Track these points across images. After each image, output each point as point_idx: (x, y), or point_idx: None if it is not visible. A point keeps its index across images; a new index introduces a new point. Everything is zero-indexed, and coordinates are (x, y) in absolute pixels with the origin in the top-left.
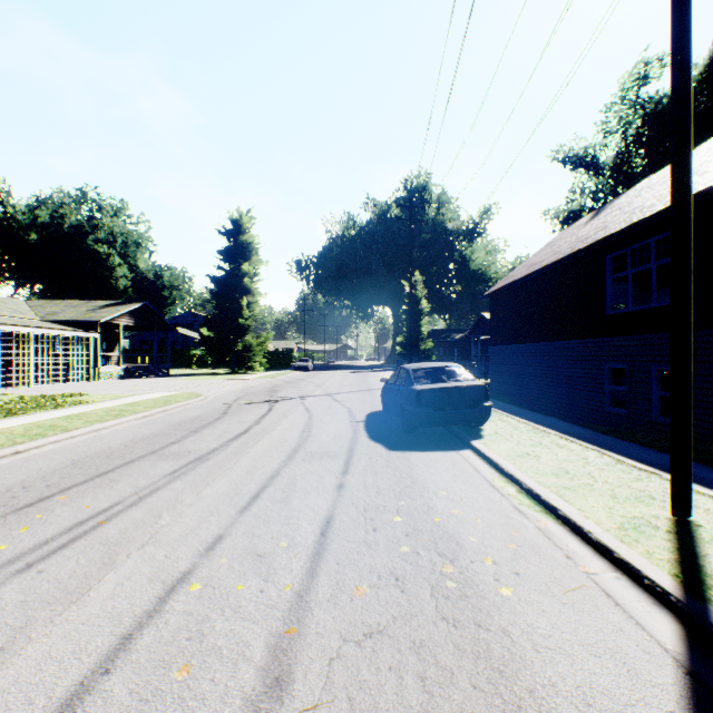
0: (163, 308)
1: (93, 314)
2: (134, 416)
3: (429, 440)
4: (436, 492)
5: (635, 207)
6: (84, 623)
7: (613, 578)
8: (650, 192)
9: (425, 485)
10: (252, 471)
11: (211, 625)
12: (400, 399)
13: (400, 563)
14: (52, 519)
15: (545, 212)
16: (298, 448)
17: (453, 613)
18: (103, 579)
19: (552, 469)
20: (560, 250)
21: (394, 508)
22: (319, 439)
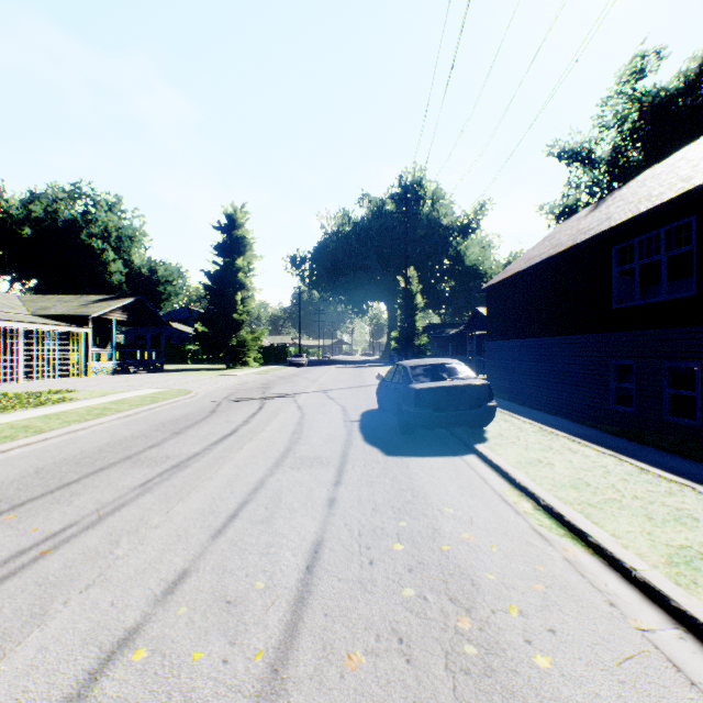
0: (158, 303)
1: (84, 309)
2: (116, 415)
3: (429, 443)
4: (441, 510)
5: (641, 197)
6: None
7: (676, 639)
8: (655, 181)
9: (427, 499)
10: (233, 482)
11: None
12: (397, 398)
13: (403, 614)
14: None
15: (540, 207)
16: (286, 453)
17: (478, 700)
18: (23, 642)
19: (570, 480)
20: (561, 242)
21: (394, 531)
22: (310, 442)
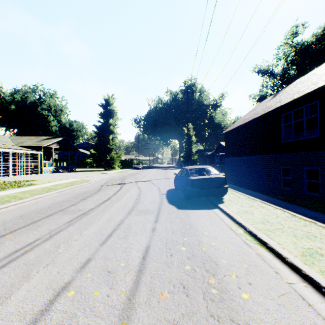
0: (73, 140)
1: (39, 143)
2: (55, 191)
3: (197, 204)
4: (202, 233)
5: (294, 92)
6: (2, 319)
7: (303, 287)
8: (301, 84)
9: (196, 228)
10: (109, 221)
11: (76, 321)
12: (183, 183)
13: (185, 276)
14: (2, 249)
15: (249, 95)
16: (133, 208)
17: (217, 311)
18: (20, 288)
19: (260, 220)
20: (258, 112)
21: (181, 242)
22: (143, 203)
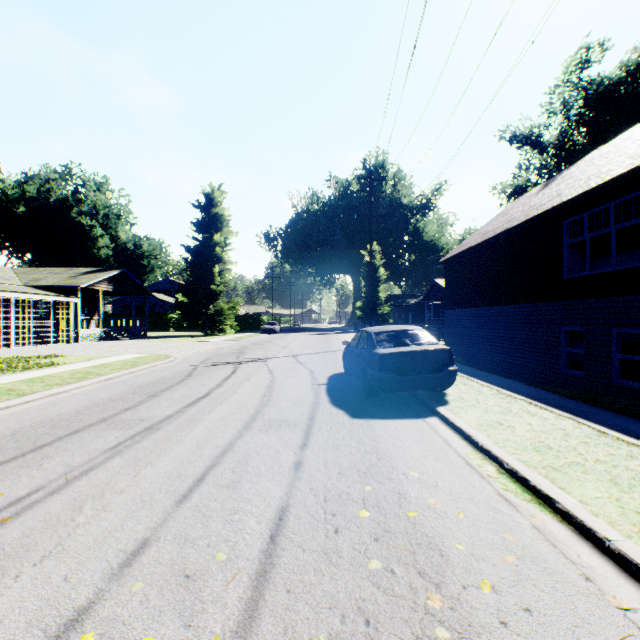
0: (142, 275)
1: (73, 280)
2: (97, 378)
3: (392, 406)
4: (406, 473)
5: (590, 174)
6: None
7: None
8: (603, 160)
9: (392, 463)
10: (202, 445)
11: None
12: (362, 362)
13: (370, 590)
14: None
15: (493, 187)
16: (256, 415)
17: None
18: None
19: (531, 443)
20: (514, 218)
21: (360, 497)
22: (279, 404)
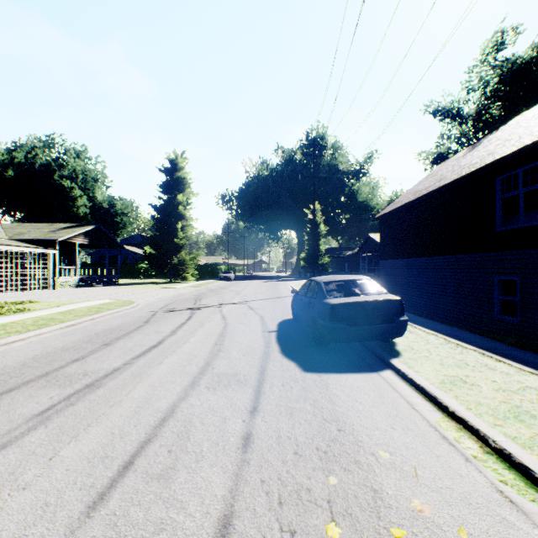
0: (116, 230)
1: (52, 234)
2: (57, 325)
3: (343, 356)
4: (375, 454)
5: (521, 134)
6: None
7: None
8: (531, 121)
9: (356, 436)
10: (141, 409)
11: None
12: (312, 312)
13: None
14: None
15: (418, 154)
16: (205, 368)
17: None
18: None
19: (509, 409)
20: (445, 177)
21: (324, 496)
22: (229, 355)
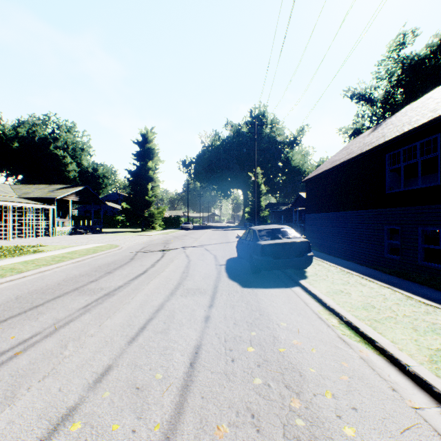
0: (98, 190)
1: (52, 194)
2: (70, 261)
3: (270, 279)
4: (278, 324)
5: (404, 122)
6: None
7: (438, 414)
8: (413, 112)
9: (269, 317)
10: (143, 305)
11: None
12: (249, 250)
13: (254, 396)
14: None
15: (339, 129)
16: (178, 285)
17: None
18: None
19: (362, 304)
20: (353, 151)
21: (248, 339)
22: (193, 278)
